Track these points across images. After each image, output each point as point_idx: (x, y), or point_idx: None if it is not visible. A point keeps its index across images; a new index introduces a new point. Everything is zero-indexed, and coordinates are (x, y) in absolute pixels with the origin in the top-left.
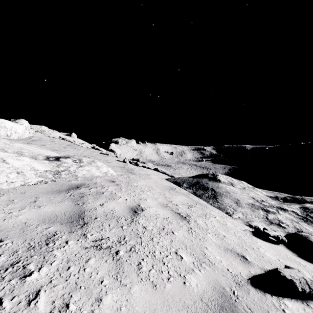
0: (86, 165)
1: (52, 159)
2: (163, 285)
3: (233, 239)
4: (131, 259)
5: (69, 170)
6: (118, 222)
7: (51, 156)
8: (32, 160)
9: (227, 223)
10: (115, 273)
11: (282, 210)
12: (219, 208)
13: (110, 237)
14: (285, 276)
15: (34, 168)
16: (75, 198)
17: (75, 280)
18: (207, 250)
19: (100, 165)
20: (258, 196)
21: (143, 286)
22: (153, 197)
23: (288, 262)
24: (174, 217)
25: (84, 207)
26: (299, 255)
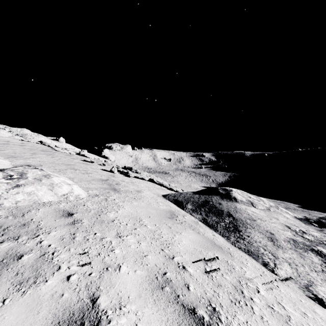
0: (30, 183)
1: None
2: None
3: None
4: None
5: None
6: None
7: None
8: None
9: (286, 307)
10: None
11: None
12: (249, 253)
13: None
14: None
15: None
16: None
17: None
18: None
19: (59, 182)
20: (291, 222)
21: None
22: (138, 251)
23: None
24: None
25: None
26: None
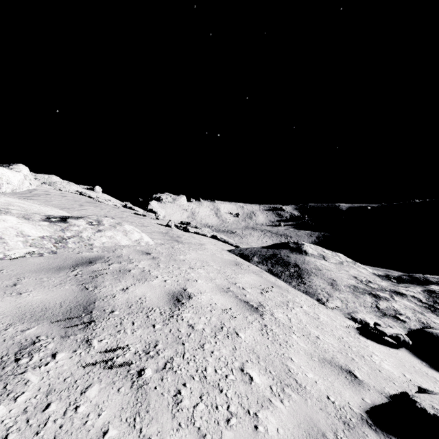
0: (108, 229)
1: (55, 219)
2: (217, 434)
3: (331, 342)
4: (164, 385)
5: (80, 236)
6: (148, 317)
7: (54, 216)
8: (21, 221)
9: (320, 315)
10: (132, 413)
11: (398, 295)
12: (306, 293)
13: (130, 345)
14: (425, 409)
15: (24, 233)
16: (83, 279)
17: (53, 433)
18: (292, 363)
19: (130, 229)
20: (362, 275)
21: (181, 438)
22: (208, 276)
23: (418, 379)
24: (239, 308)
25: (96, 293)
26: (431, 365)
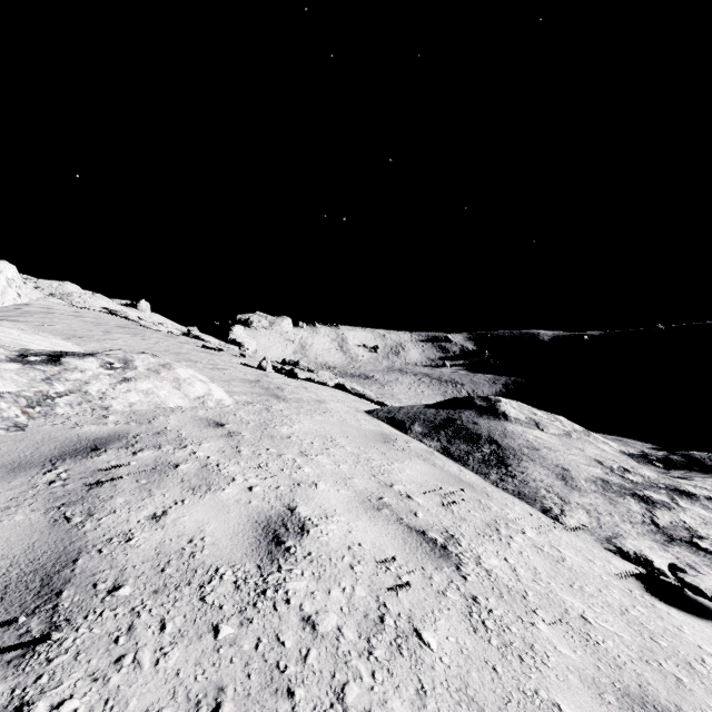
0: (144, 377)
1: (37, 358)
2: None
3: (613, 629)
4: None
5: (84, 392)
6: (203, 601)
7: (38, 351)
8: None
9: (563, 551)
10: None
11: (683, 497)
12: (520, 496)
13: None
14: None
15: None
16: (67, 492)
17: None
18: None
19: (187, 377)
20: (607, 457)
21: None
22: (338, 473)
23: None
24: (410, 551)
25: (87, 530)
26: None
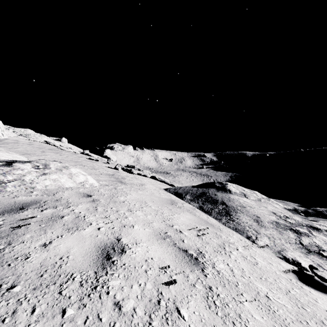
0: (54, 172)
1: (0, 163)
2: None
3: (282, 302)
4: None
5: (22, 180)
6: (60, 294)
7: (1, 160)
8: None
9: (257, 258)
10: None
11: (315, 230)
12: (236, 230)
13: None
14: None
15: None
16: (0, 231)
17: None
18: None
19: (76, 172)
20: (278, 210)
21: None
22: (146, 220)
23: None
24: (178, 262)
25: (5, 253)
26: None
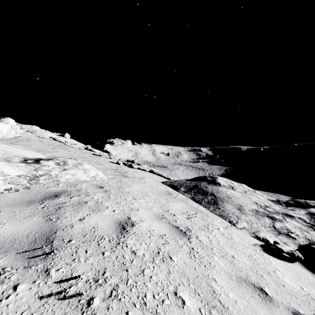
0: (71, 168)
1: (31, 161)
2: None
3: (243, 260)
4: None
5: (49, 174)
6: (99, 245)
7: (30, 158)
8: (2, 163)
9: (233, 236)
10: None
11: (288, 217)
12: (221, 216)
13: (81, 275)
14: None
15: (4, 173)
16: (49, 211)
17: None
18: (215, 284)
19: (88, 168)
20: (260, 201)
21: None
22: (147, 206)
23: (313, 291)
24: (171, 233)
25: (58, 223)
26: None
